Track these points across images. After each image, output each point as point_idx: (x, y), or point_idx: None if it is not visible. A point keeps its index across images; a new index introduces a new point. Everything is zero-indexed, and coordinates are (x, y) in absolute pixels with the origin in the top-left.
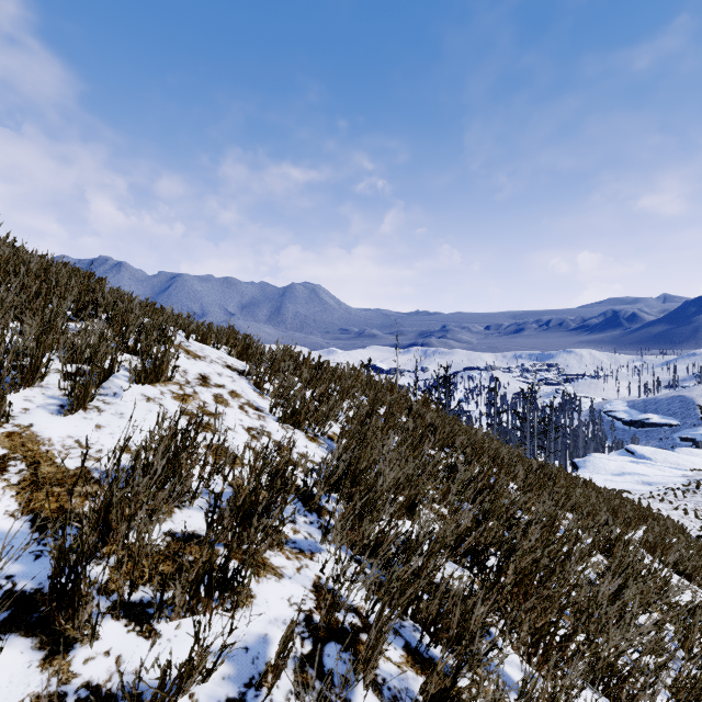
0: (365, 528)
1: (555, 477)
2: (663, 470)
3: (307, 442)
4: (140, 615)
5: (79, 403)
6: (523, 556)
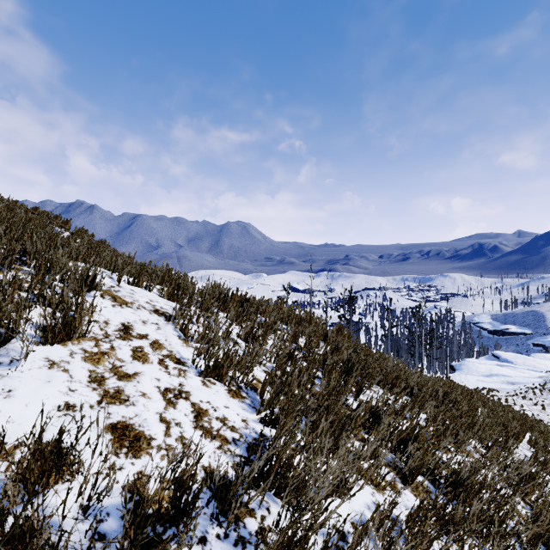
0: None
1: (459, 404)
2: (523, 371)
3: (229, 399)
4: None
5: None
6: None
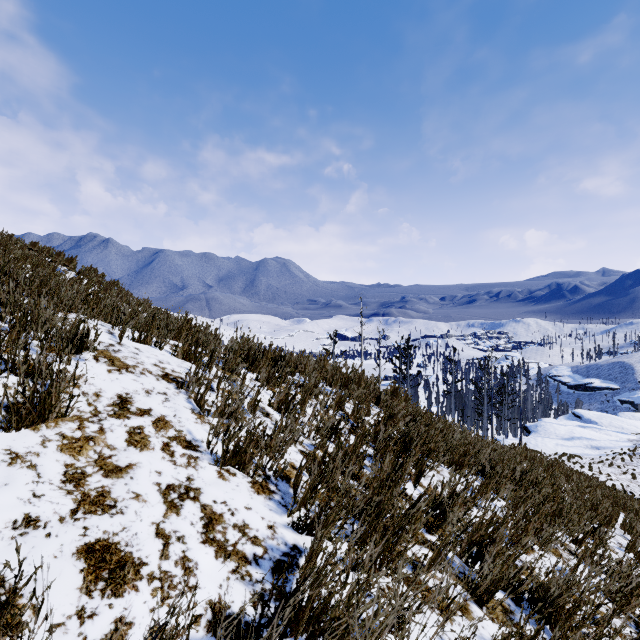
0: None
1: (541, 485)
2: (609, 434)
3: (252, 496)
4: None
5: None
6: None
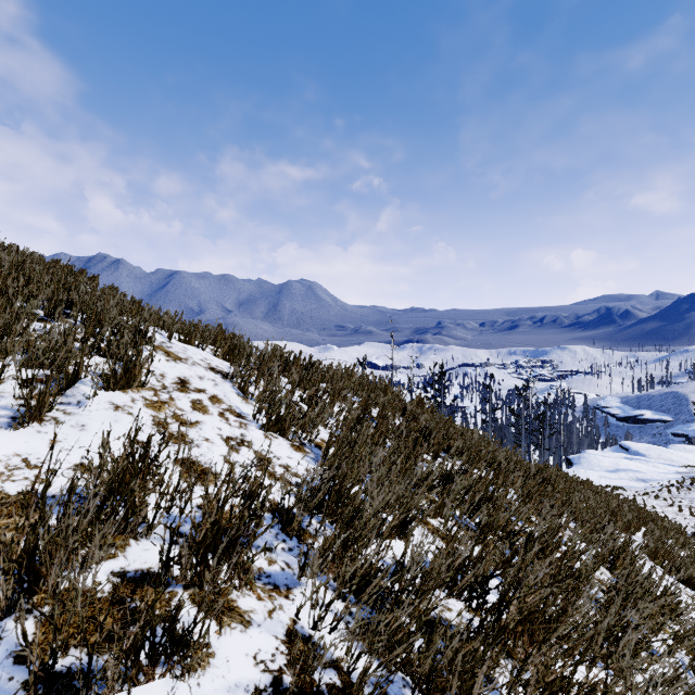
0: (346, 569)
1: (554, 482)
2: (657, 466)
3: (292, 452)
4: (65, 691)
5: (32, 414)
6: (529, 594)
